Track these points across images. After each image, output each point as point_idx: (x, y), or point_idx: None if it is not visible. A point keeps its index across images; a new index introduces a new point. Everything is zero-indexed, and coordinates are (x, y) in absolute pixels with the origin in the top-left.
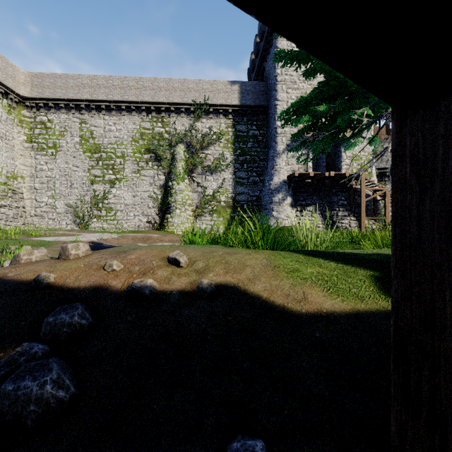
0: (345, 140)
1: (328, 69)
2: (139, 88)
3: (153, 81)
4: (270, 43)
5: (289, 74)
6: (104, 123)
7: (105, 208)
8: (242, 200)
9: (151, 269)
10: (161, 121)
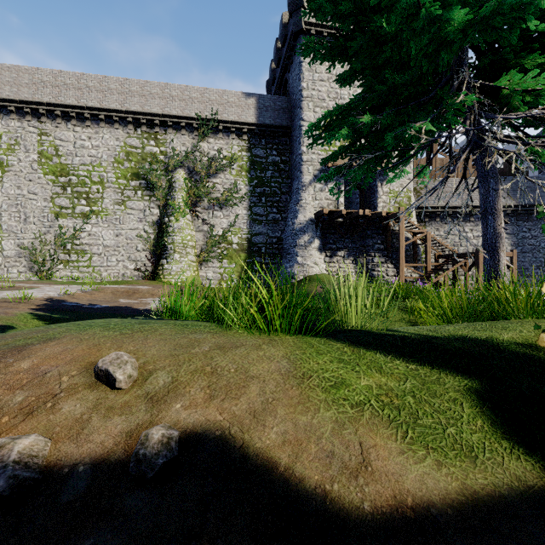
0: (390, 169)
1: (368, 75)
2: (124, 93)
3: (143, 85)
4: (293, 49)
5: (316, 89)
6: (74, 137)
7: (76, 251)
8: (260, 242)
9: (51, 398)
10: (154, 138)
